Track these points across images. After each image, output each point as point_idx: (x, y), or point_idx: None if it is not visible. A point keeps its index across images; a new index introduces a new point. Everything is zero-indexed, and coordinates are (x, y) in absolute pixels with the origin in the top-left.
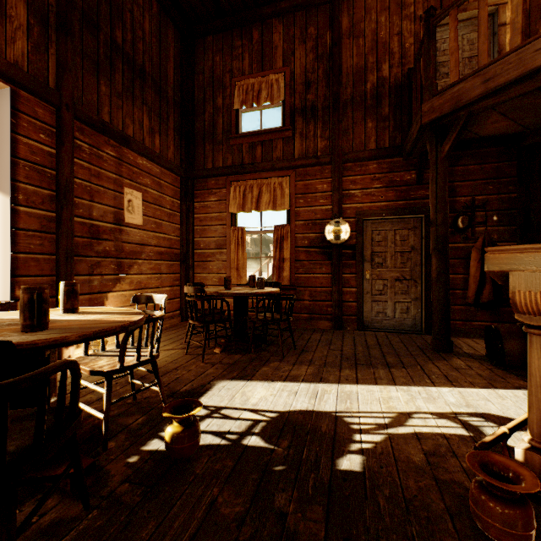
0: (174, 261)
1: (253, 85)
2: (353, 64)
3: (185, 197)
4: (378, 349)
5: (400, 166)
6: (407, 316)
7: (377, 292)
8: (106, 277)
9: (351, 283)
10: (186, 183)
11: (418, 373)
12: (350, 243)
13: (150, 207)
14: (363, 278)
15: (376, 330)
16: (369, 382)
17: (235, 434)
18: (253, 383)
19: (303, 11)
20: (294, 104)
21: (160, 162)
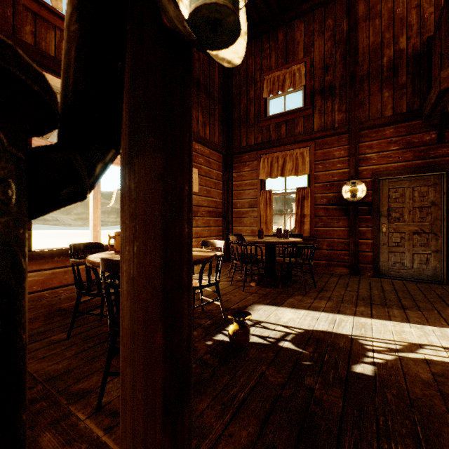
0: (218, 217)
1: (278, 77)
2: (369, 43)
3: (226, 169)
4: (393, 294)
5: (418, 129)
6: (427, 267)
7: (394, 243)
8: None
9: (367, 235)
10: (226, 158)
11: (433, 316)
12: (366, 200)
13: (203, 179)
14: (380, 231)
15: (393, 278)
16: (383, 318)
17: (273, 338)
18: (282, 308)
19: (322, 7)
20: (313, 86)
21: (209, 146)
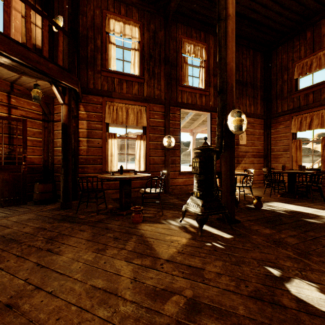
0: (260, 158)
1: (306, 63)
2: None
3: (266, 128)
4: None
5: None
6: None
7: None
8: None
9: None
10: (266, 121)
11: None
12: None
13: (249, 136)
14: None
15: None
16: None
17: (275, 209)
18: (289, 204)
19: None
20: None
21: (253, 117)
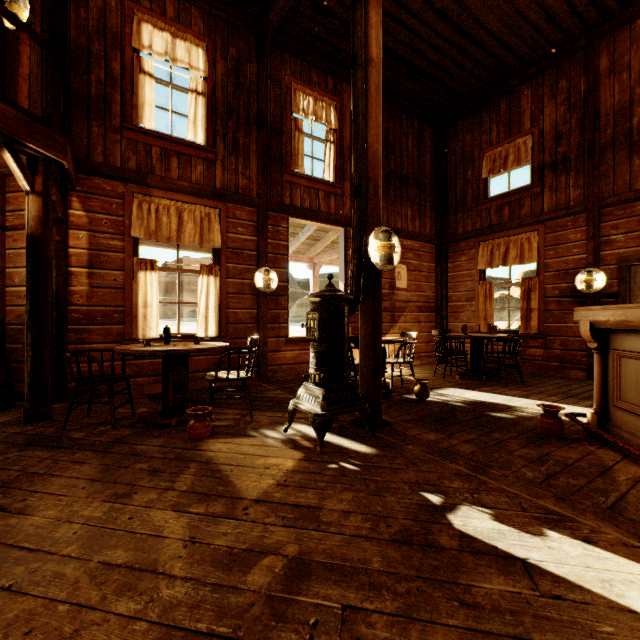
0: (430, 313)
1: (500, 153)
2: (614, 103)
3: (439, 260)
4: None
5: None
6: None
7: None
8: (384, 324)
9: None
10: (440, 248)
11: None
12: (610, 291)
13: (412, 274)
14: None
15: None
16: (564, 403)
17: (448, 400)
18: (471, 391)
19: (553, 68)
20: (543, 160)
21: (419, 239)
